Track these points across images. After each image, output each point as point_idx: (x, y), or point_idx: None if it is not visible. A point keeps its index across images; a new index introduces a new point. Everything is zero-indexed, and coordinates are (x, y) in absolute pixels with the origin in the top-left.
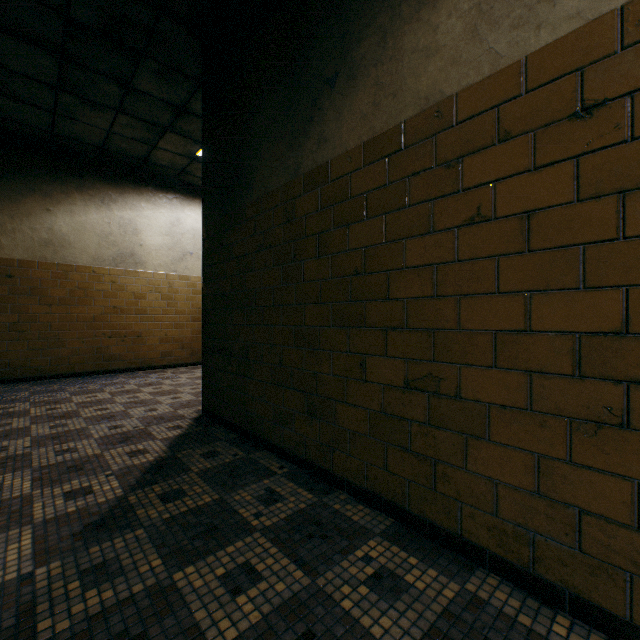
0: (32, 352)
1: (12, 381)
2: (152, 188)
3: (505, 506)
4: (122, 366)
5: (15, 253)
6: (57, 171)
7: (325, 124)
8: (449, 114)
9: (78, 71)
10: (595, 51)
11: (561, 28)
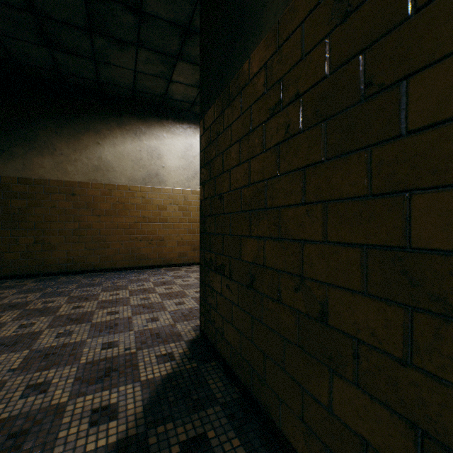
0: (87, 251)
1: (74, 273)
2: (171, 121)
3: None
4: (149, 263)
5: (76, 177)
6: (104, 113)
7: None
8: None
9: (99, 4)
10: None
11: None
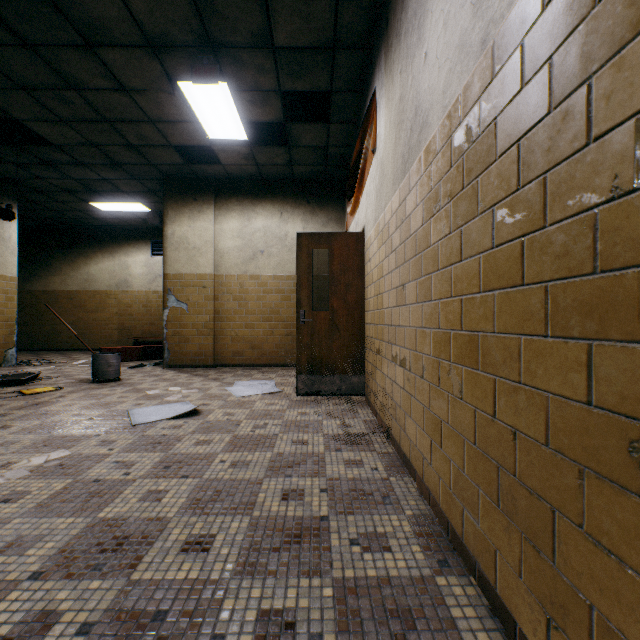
0: None
1: None
2: None
3: (65, 342)
4: None
5: None
6: None
7: (34, 283)
8: (58, 292)
9: None
10: (73, 293)
11: (71, 289)
